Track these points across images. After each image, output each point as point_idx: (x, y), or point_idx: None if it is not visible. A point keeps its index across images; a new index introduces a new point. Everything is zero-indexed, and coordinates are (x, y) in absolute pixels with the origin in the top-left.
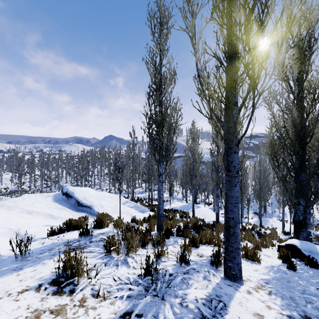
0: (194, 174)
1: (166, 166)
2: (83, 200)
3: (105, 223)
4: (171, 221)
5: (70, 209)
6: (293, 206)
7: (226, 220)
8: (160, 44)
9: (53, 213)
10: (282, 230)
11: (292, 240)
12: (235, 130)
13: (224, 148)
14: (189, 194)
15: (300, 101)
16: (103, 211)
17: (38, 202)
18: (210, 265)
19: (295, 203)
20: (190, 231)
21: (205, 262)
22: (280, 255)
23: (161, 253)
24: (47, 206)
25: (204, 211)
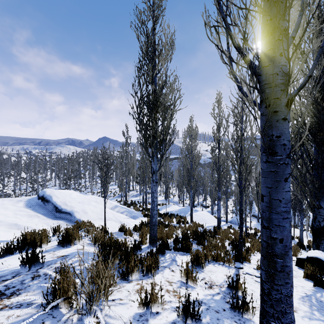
0: (192, 174)
1: (160, 161)
2: (62, 205)
3: (77, 238)
4: (167, 228)
5: (45, 216)
6: (313, 210)
7: (266, 242)
8: (153, 3)
9: (20, 221)
10: None
11: (315, 252)
12: (288, 76)
13: (261, 115)
14: (185, 197)
15: (322, 84)
16: (86, 218)
17: (4, 208)
18: (230, 310)
19: (314, 206)
20: (190, 242)
21: (220, 302)
22: (306, 274)
23: (151, 299)
24: (14, 213)
25: (203, 215)
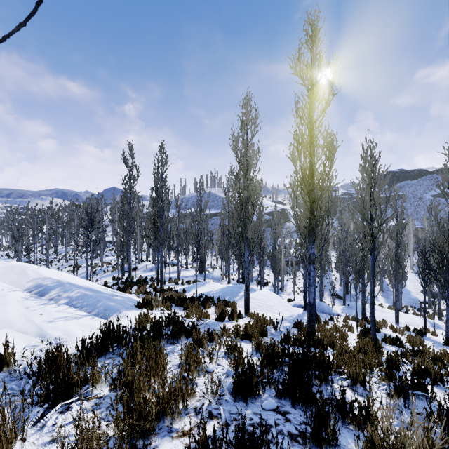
0: (249, 216)
1: None
2: None
3: None
4: (189, 338)
5: None
6: None
7: None
8: None
9: None
10: (395, 324)
11: None
12: None
13: None
14: (231, 270)
15: None
16: None
17: None
18: None
19: None
20: None
21: None
22: None
23: None
24: None
25: (265, 298)
